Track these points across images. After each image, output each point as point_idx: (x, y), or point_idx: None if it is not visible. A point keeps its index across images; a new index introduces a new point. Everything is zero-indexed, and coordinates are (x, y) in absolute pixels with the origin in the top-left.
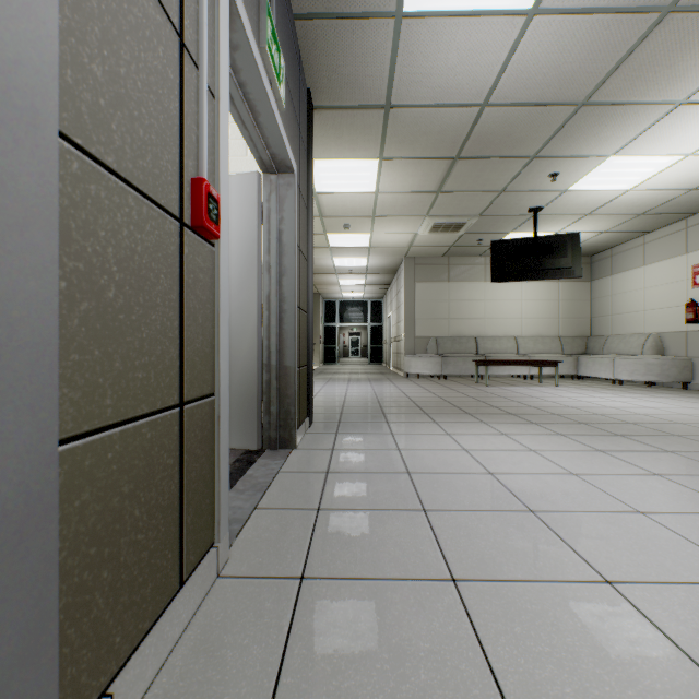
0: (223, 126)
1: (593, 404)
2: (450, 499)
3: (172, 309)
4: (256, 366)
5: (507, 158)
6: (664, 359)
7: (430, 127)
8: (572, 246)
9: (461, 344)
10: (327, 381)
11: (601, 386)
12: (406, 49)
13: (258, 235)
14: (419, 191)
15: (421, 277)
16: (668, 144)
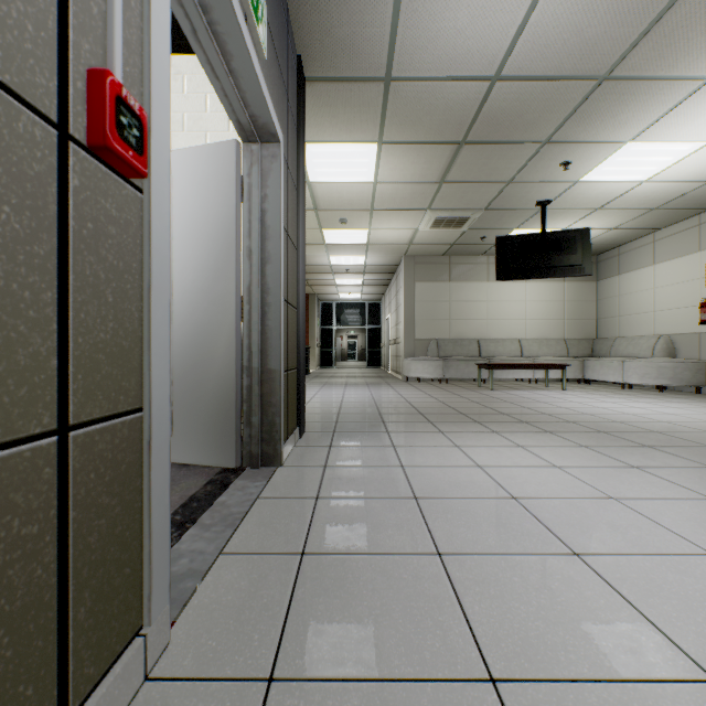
0: (157, 20)
1: (609, 410)
2: (470, 537)
3: (35, 270)
4: (234, 369)
5: (517, 144)
6: (677, 362)
7: (435, 104)
8: (582, 242)
9: (463, 347)
10: (322, 386)
11: (610, 390)
12: (410, 5)
13: (236, 214)
14: (421, 181)
15: (421, 277)
16: (692, 129)
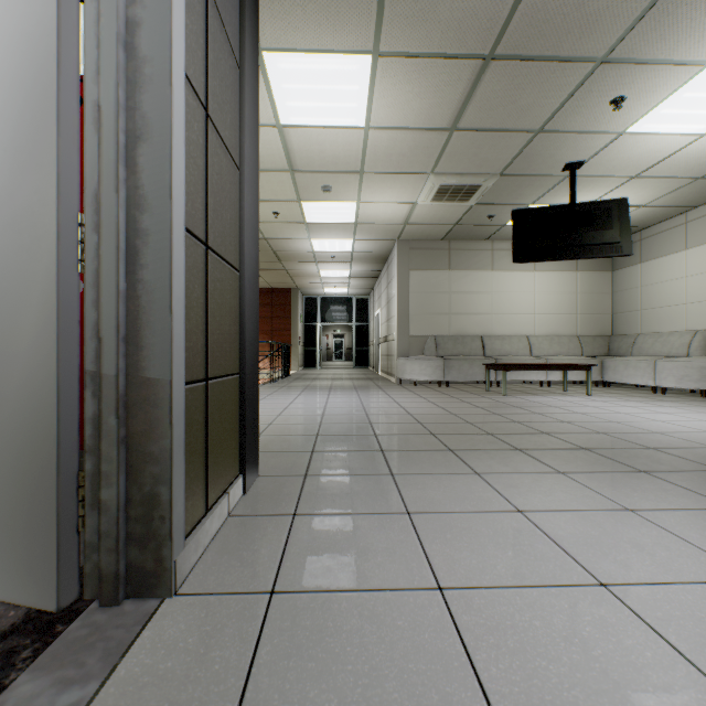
0: None
1: (679, 426)
2: None
3: None
4: (53, 379)
5: (563, 62)
6: None
7: None
8: (619, 215)
9: (465, 344)
10: (302, 390)
11: (642, 395)
12: None
13: (61, 19)
14: (427, 128)
15: (416, 264)
16: None
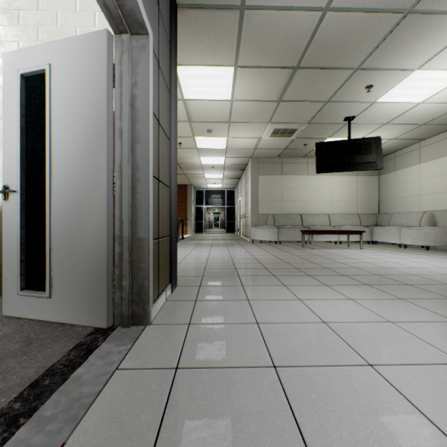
0: None
1: (401, 265)
2: (346, 436)
3: None
4: (105, 238)
5: (336, 69)
6: (438, 230)
7: (278, 33)
8: (376, 146)
9: (291, 219)
10: (195, 246)
11: (392, 248)
12: None
13: (108, 97)
14: (265, 100)
15: (262, 172)
16: None
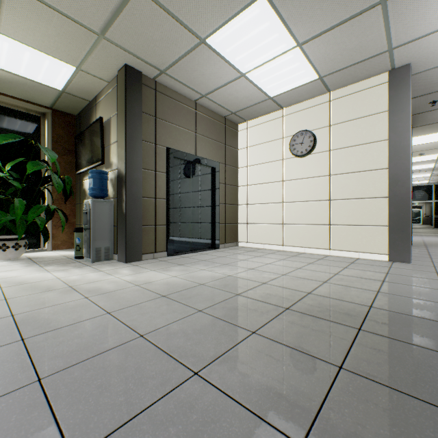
0: None
1: None
2: None
3: None
4: None
5: None
6: None
7: None
8: None
9: None
10: None
11: None
12: None
13: None
14: None
15: None
16: None
